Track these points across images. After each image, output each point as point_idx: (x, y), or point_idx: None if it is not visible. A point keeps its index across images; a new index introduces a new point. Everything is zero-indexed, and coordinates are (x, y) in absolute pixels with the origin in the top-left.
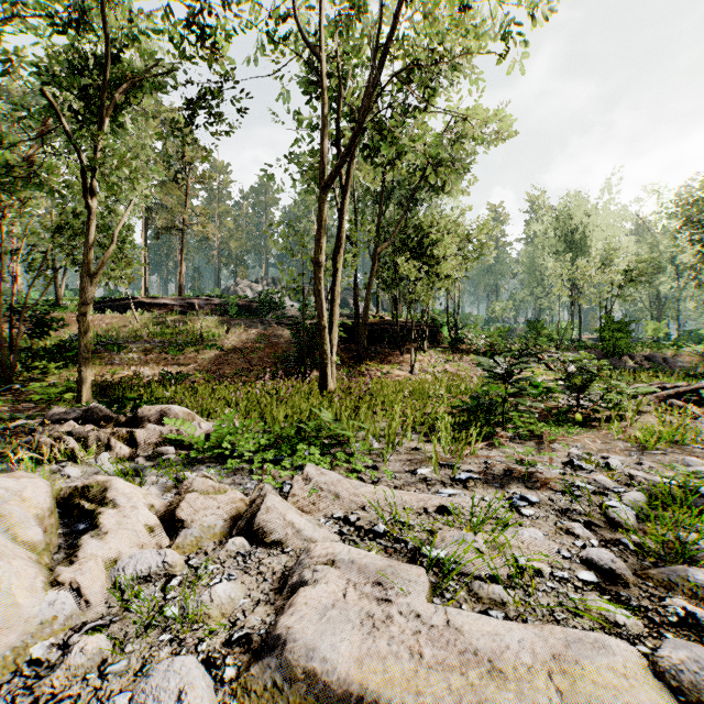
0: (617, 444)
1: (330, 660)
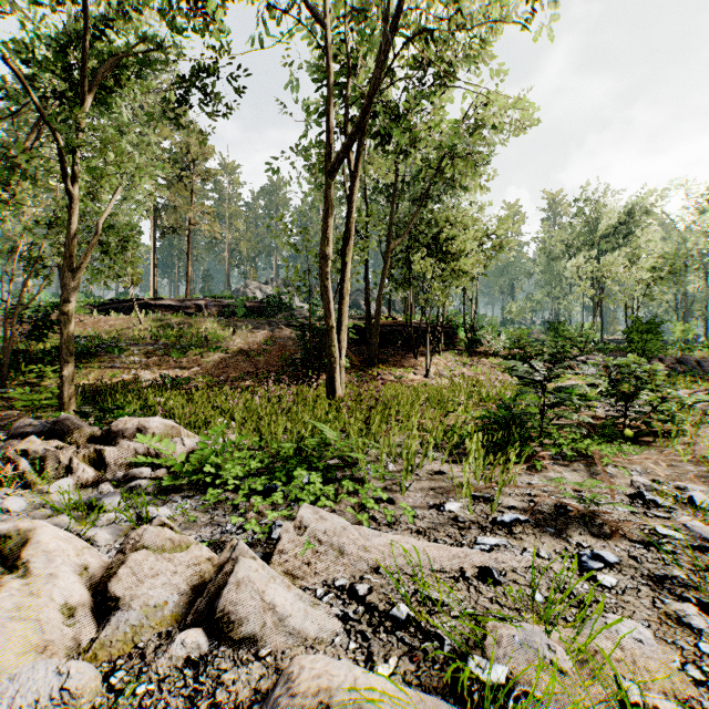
0: (686, 468)
1: None
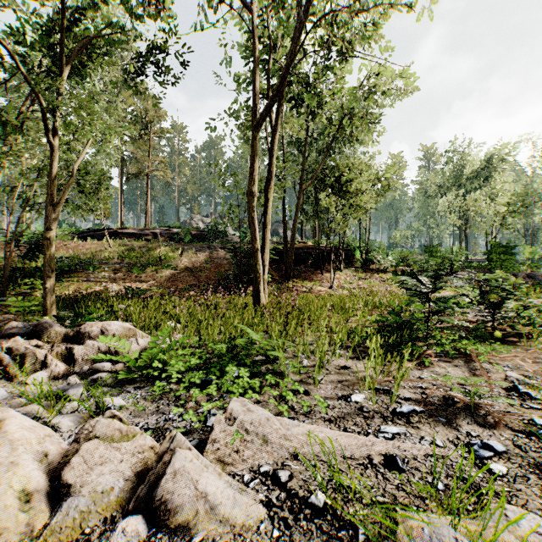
0: None
1: None
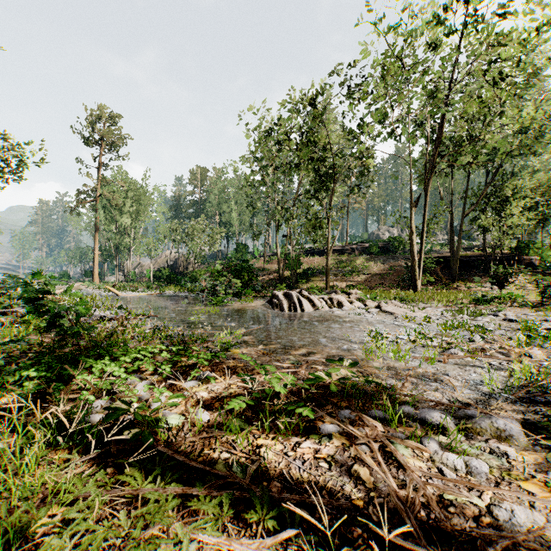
0: (526, 311)
1: (386, 309)
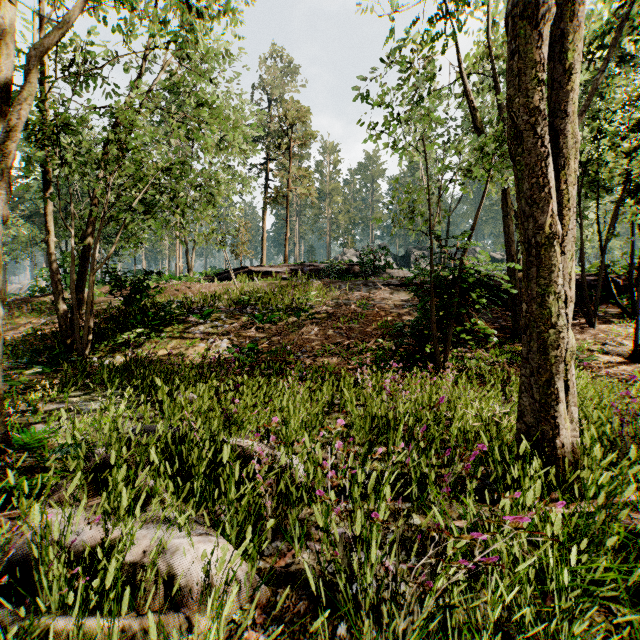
0: None
1: None
